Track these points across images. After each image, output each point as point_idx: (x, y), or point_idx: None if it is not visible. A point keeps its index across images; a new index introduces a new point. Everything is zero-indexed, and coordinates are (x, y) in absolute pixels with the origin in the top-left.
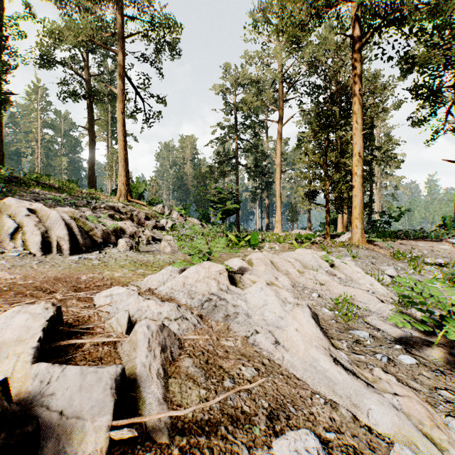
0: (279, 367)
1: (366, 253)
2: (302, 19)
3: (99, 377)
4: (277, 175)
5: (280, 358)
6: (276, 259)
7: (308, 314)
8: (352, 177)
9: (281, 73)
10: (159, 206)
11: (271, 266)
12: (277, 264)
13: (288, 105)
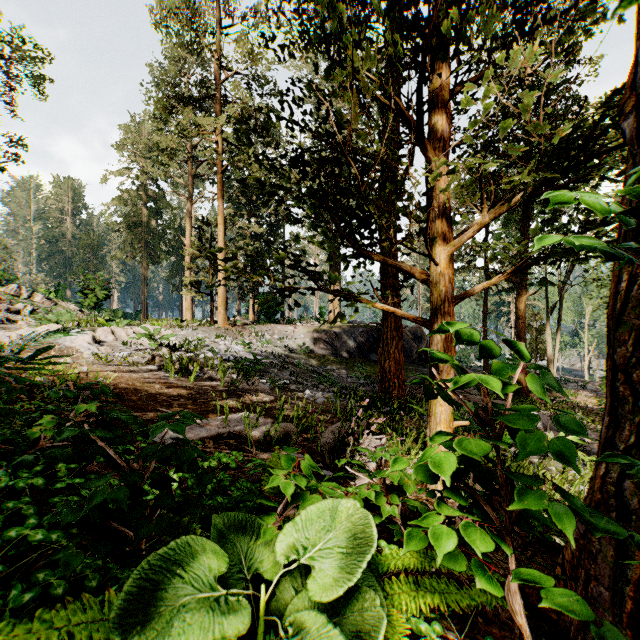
0: (69, 346)
1: (203, 329)
2: (171, 142)
3: (5, 335)
4: (187, 258)
5: (71, 345)
6: (118, 329)
7: (90, 336)
8: (218, 273)
9: (190, 146)
10: (13, 286)
11: (109, 332)
12: (117, 332)
13: (203, 181)
